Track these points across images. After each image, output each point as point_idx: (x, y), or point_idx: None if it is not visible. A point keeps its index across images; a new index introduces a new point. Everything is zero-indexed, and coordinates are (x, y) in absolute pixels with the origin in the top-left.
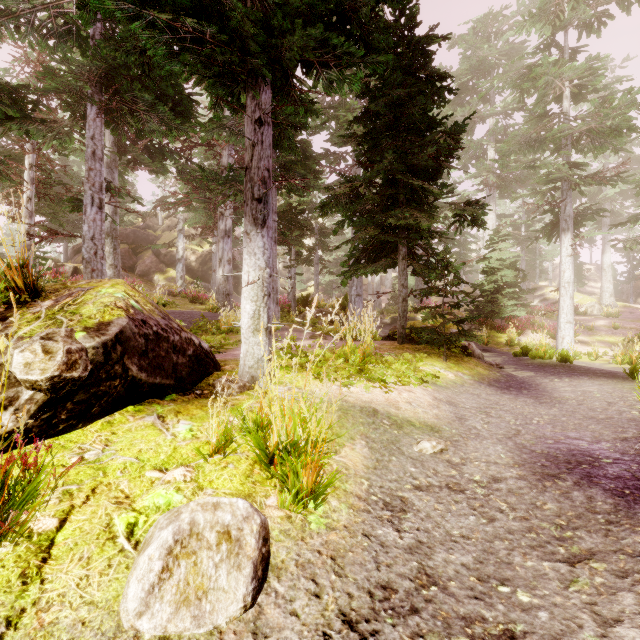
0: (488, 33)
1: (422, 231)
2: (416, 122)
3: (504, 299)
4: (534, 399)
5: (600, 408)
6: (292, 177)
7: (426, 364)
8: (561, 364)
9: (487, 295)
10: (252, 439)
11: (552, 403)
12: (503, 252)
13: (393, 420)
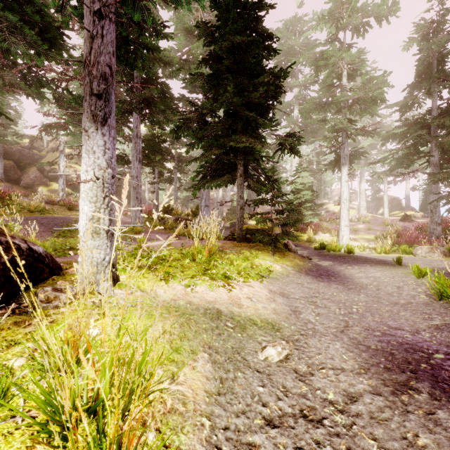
0: (294, 30)
1: (255, 154)
2: (250, 69)
3: (305, 210)
4: (343, 285)
5: (395, 292)
6: (154, 111)
7: (259, 259)
8: (347, 255)
9: (294, 207)
10: (33, 400)
11: (357, 289)
12: (304, 178)
13: (236, 321)
